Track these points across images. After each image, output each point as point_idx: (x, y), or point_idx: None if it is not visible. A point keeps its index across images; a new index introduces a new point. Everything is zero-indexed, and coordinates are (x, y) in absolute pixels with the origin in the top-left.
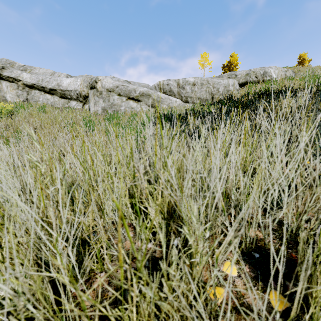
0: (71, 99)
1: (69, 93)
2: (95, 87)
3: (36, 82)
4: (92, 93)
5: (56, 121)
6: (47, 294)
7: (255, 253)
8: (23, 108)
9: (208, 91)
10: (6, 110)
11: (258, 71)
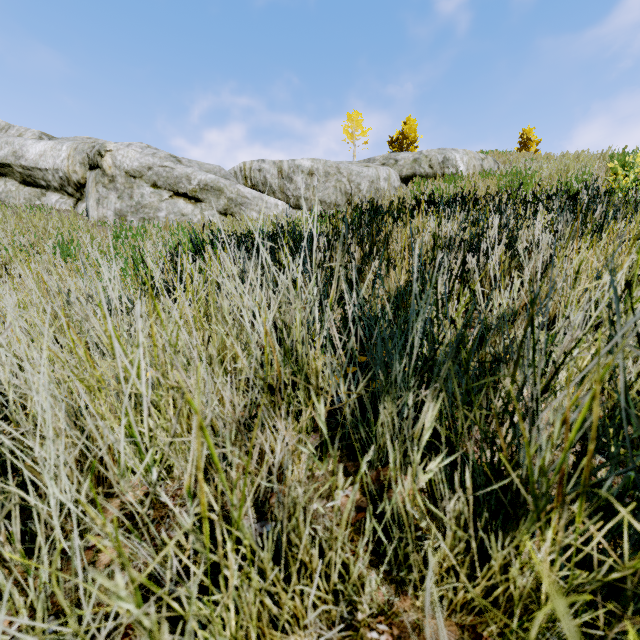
0: (49, 188)
1: (42, 175)
2: (98, 165)
3: None
4: (93, 178)
5: None
6: None
7: (53, 621)
8: None
9: (340, 188)
10: None
11: (434, 156)
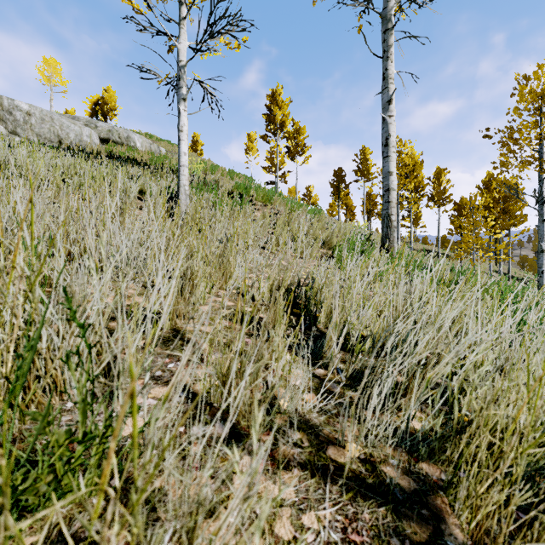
0: None
1: None
2: None
3: None
4: None
5: None
6: None
7: None
8: None
9: (54, 131)
10: None
11: (122, 132)
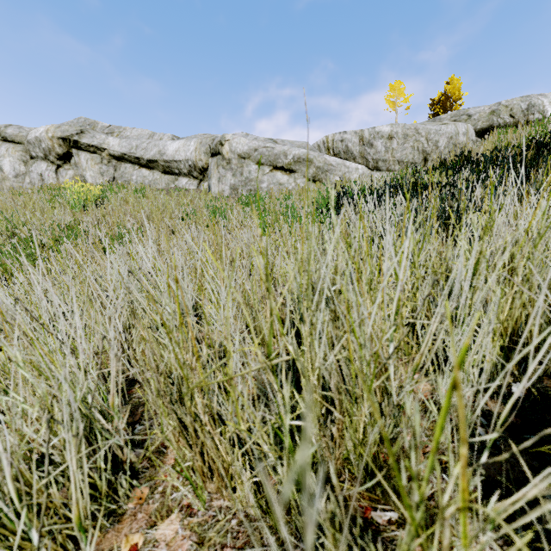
0: (180, 174)
1: (177, 165)
2: (219, 152)
3: (127, 150)
4: (215, 163)
5: (168, 209)
6: (344, 452)
7: None
8: (112, 192)
9: (418, 148)
10: (93, 195)
11: (516, 104)
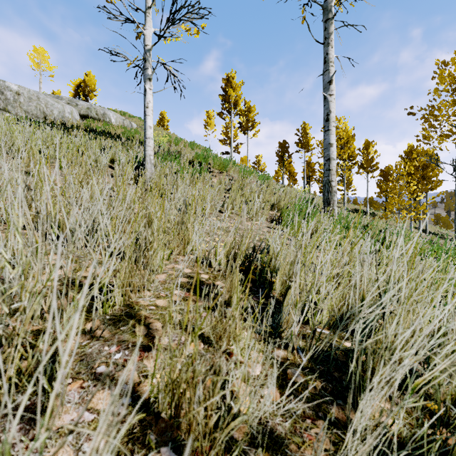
0: None
1: None
2: None
3: None
4: None
5: None
6: None
7: None
8: None
9: (40, 109)
10: None
11: (99, 110)
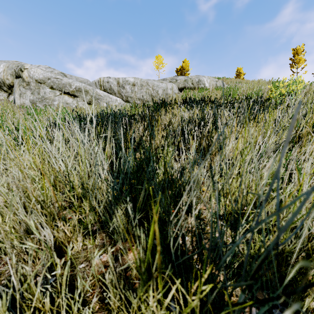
0: None
1: None
2: (20, 76)
3: None
4: (17, 83)
5: None
6: None
7: None
8: None
9: (148, 93)
10: None
11: (194, 78)
